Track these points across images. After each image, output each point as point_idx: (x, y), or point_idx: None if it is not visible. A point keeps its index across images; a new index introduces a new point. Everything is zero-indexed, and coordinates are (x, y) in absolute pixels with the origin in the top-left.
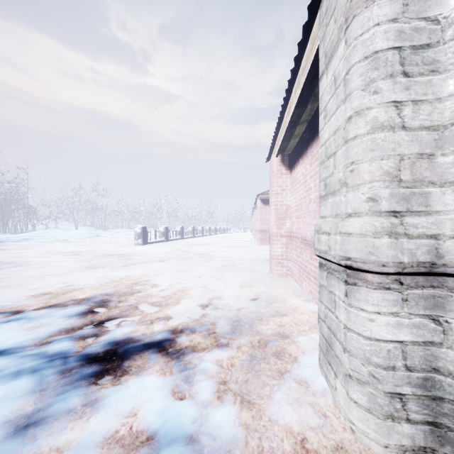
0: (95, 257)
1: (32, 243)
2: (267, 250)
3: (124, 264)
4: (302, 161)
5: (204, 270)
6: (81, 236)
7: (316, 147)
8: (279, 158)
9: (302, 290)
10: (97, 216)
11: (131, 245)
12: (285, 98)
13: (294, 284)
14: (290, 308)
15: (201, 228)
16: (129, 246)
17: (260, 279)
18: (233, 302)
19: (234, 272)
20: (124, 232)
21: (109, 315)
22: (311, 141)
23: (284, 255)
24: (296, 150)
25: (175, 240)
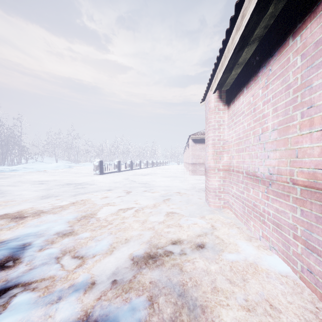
0: (56, 186)
1: (17, 173)
2: (198, 180)
3: (76, 193)
4: (248, 89)
5: (145, 201)
6: (58, 168)
7: (277, 62)
8: (217, 94)
9: (248, 229)
10: (72, 153)
11: (91, 174)
12: (236, 6)
13: (235, 220)
14: (247, 264)
15: (146, 161)
16: (89, 176)
17: (199, 212)
18: (173, 250)
19: (172, 202)
20: (90, 164)
21: (11, 277)
22: (267, 59)
23: (221, 188)
24: (238, 82)
25: (126, 171)
